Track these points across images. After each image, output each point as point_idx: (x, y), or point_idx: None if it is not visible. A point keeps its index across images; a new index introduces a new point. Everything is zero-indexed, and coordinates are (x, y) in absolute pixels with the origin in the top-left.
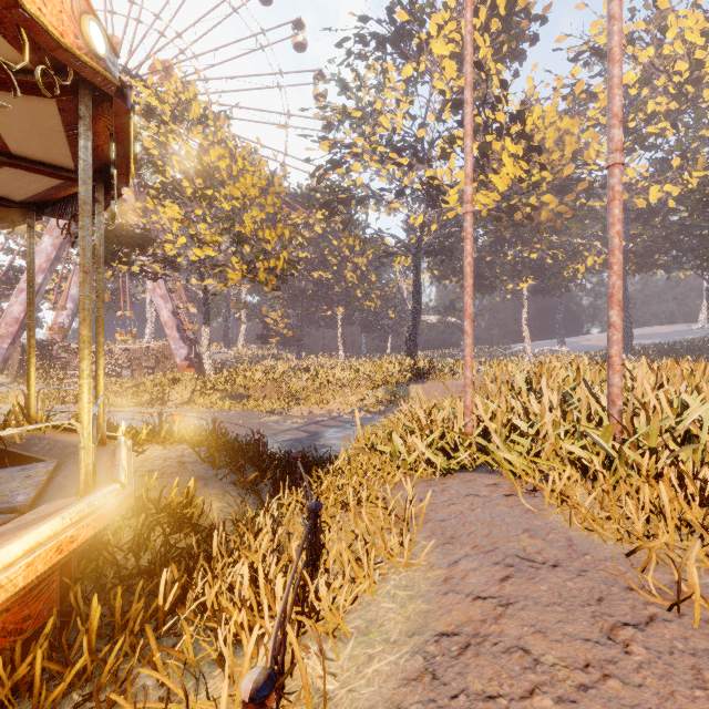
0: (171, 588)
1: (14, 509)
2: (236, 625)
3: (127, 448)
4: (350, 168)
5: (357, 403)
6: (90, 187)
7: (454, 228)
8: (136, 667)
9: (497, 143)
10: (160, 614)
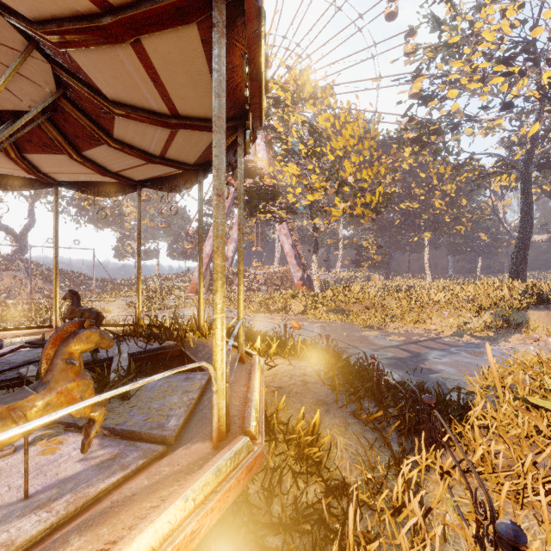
0: None
1: (164, 437)
2: None
3: (261, 369)
4: (444, 98)
5: (458, 326)
6: (222, 100)
7: None
8: None
9: None
10: None
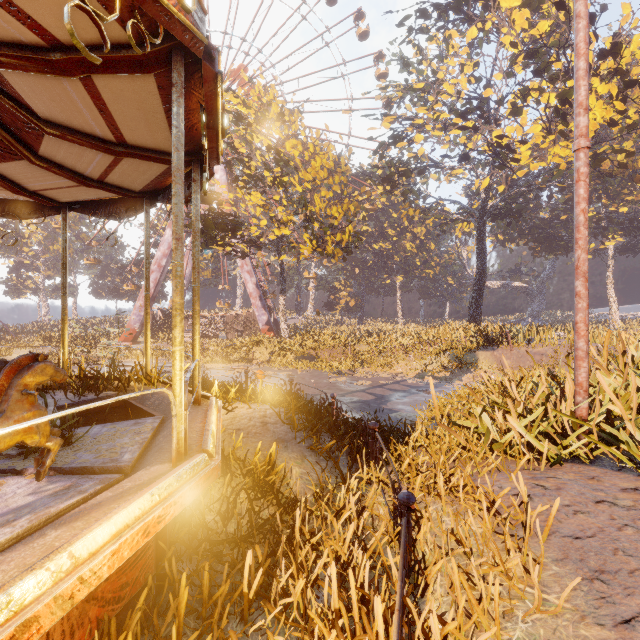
0: (255, 562)
1: (120, 468)
2: None
3: (218, 409)
4: (412, 141)
5: (421, 368)
6: (181, 154)
7: (524, 188)
8: None
9: None
10: (244, 601)
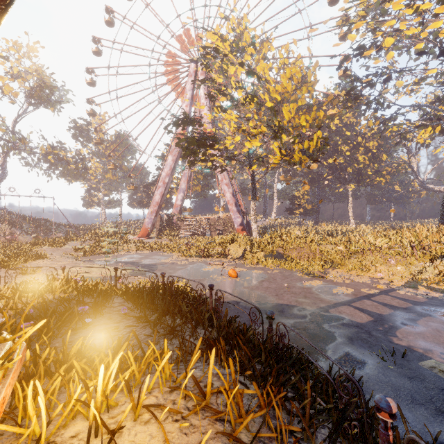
0: None
1: None
2: None
3: None
4: (380, 47)
5: (409, 276)
6: None
7: None
8: None
9: None
10: None
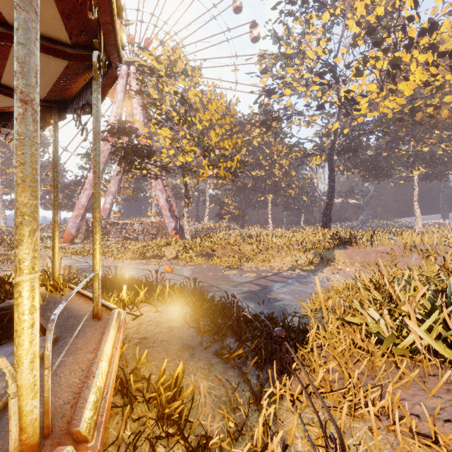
0: None
1: None
2: None
3: (118, 326)
4: (282, 94)
5: (292, 263)
6: None
7: (361, 131)
8: None
9: (408, 55)
10: None
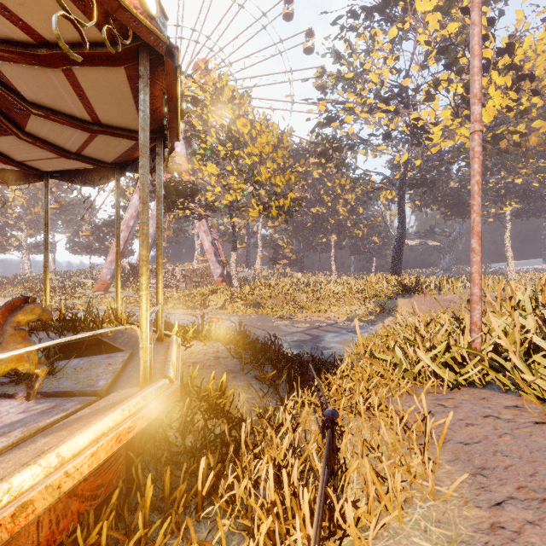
0: (208, 469)
1: (96, 392)
2: (265, 537)
3: (178, 345)
4: (343, 121)
5: (350, 313)
6: (147, 133)
7: (437, 162)
8: (179, 545)
9: (484, 78)
10: (198, 497)
